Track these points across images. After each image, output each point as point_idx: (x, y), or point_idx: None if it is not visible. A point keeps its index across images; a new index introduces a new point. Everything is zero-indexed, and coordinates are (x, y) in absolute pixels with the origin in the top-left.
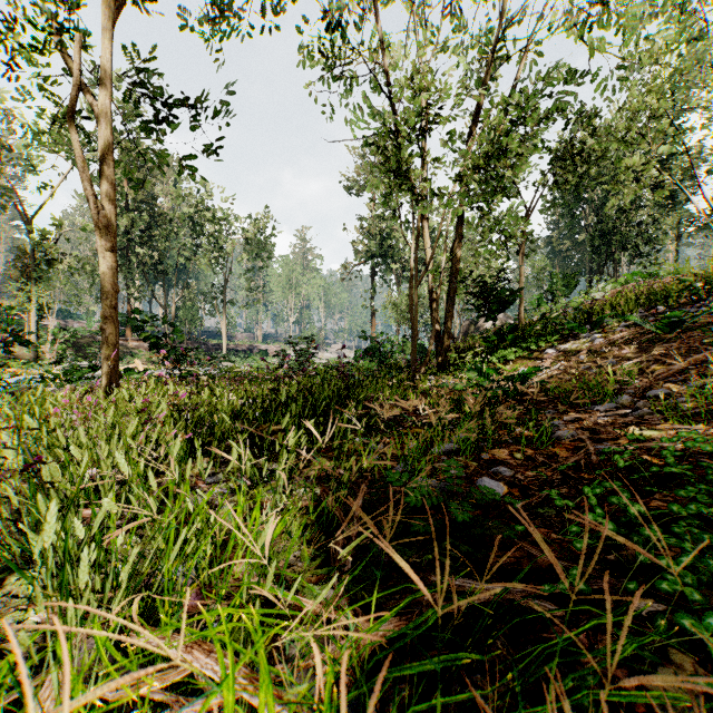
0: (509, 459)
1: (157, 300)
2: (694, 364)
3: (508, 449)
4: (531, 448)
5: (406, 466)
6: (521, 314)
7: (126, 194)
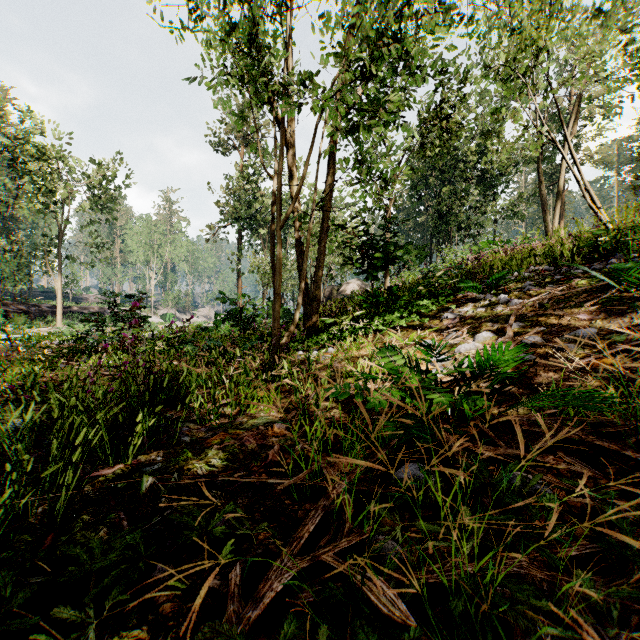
0: None
1: None
2: None
3: None
4: None
5: None
6: (387, 278)
7: None
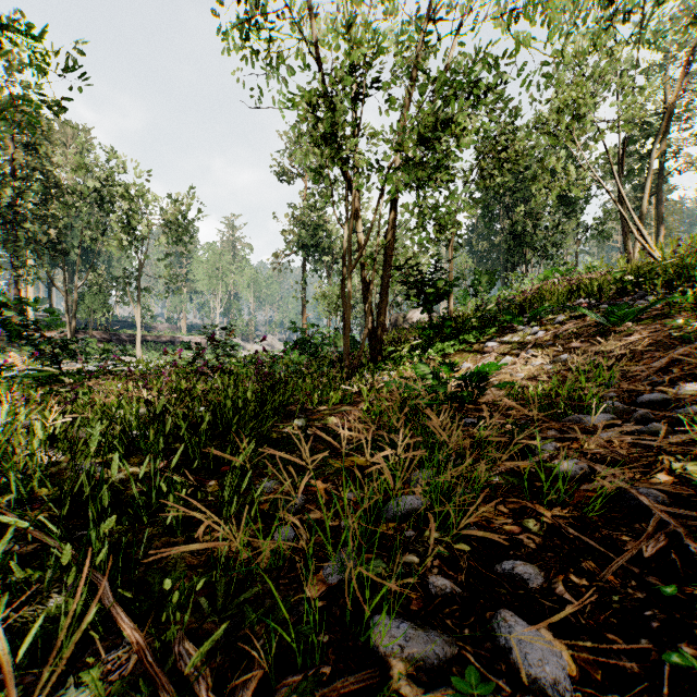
0: (519, 533)
1: (55, 284)
2: (671, 361)
3: (506, 505)
4: (542, 502)
5: (343, 573)
6: (451, 307)
7: (13, 159)
